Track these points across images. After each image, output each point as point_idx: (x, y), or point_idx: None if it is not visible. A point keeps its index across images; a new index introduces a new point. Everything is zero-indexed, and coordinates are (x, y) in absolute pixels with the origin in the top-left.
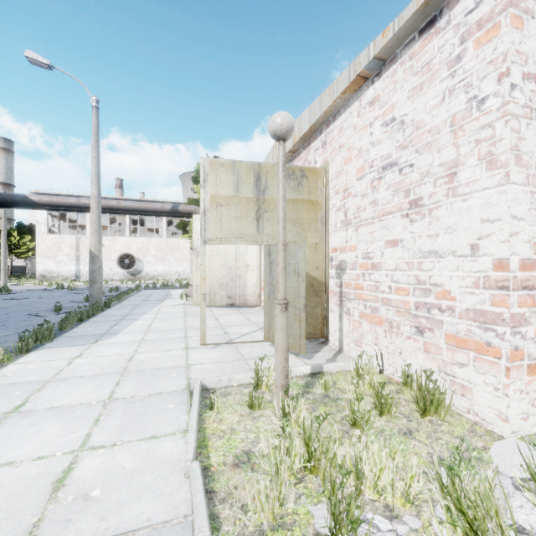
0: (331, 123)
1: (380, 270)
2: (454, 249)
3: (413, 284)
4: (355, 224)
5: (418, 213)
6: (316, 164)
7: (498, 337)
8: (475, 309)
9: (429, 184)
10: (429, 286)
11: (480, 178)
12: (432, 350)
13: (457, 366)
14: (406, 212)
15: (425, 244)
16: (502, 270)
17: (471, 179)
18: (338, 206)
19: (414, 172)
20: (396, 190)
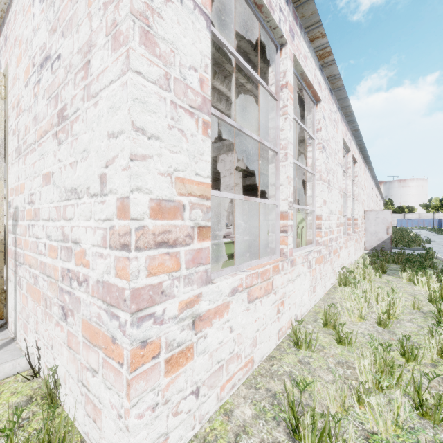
0: (9, 8)
1: (39, 219)
2: (88, 183)
3: (60, 240)
4: (24, 153)
5: (63, 129)
6: (1, 70)
7: (121, 328)
8: (103, 281)
9: (71, 83)
10: (71, 244)
11: (107, 66)
12: (73, 345)
13: (90, 373)
14: (56, 129)
15: (68, 179)
16: (124, 217)
17: (101, 69)
18: (14, 127)
19: (61, 66)
20: (49, 97)
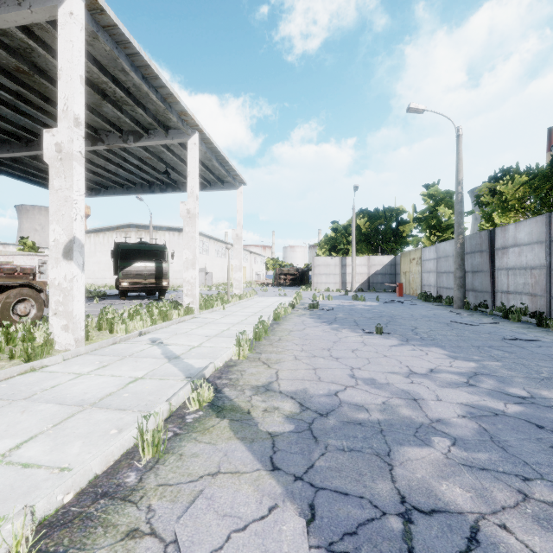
0: (15, 255)
1: None
2: None
3: None
4: None
5: None
6: (11, 260)
7: None
8: None
9: None
10: None
11: None
12: None
13: None
14: None
15: None
16: None
17: None
18: None
19: None
20: None
